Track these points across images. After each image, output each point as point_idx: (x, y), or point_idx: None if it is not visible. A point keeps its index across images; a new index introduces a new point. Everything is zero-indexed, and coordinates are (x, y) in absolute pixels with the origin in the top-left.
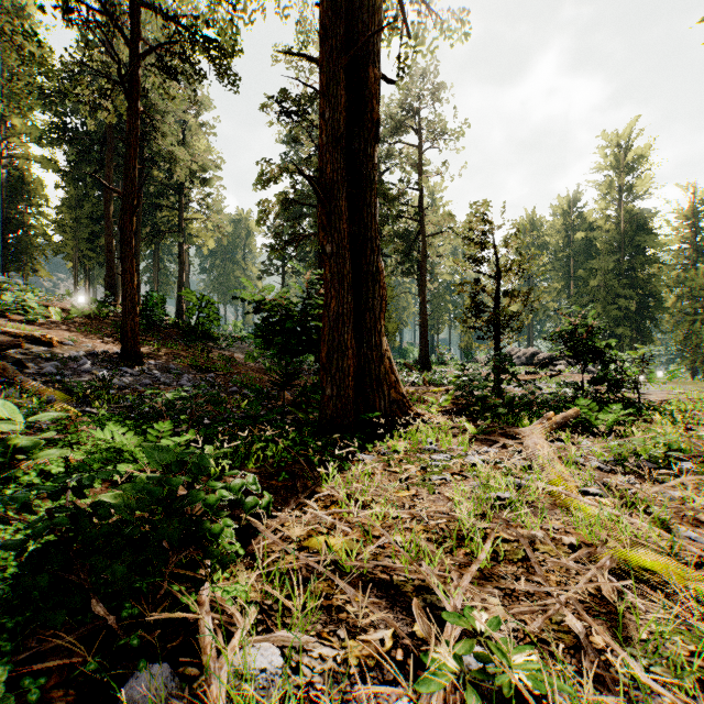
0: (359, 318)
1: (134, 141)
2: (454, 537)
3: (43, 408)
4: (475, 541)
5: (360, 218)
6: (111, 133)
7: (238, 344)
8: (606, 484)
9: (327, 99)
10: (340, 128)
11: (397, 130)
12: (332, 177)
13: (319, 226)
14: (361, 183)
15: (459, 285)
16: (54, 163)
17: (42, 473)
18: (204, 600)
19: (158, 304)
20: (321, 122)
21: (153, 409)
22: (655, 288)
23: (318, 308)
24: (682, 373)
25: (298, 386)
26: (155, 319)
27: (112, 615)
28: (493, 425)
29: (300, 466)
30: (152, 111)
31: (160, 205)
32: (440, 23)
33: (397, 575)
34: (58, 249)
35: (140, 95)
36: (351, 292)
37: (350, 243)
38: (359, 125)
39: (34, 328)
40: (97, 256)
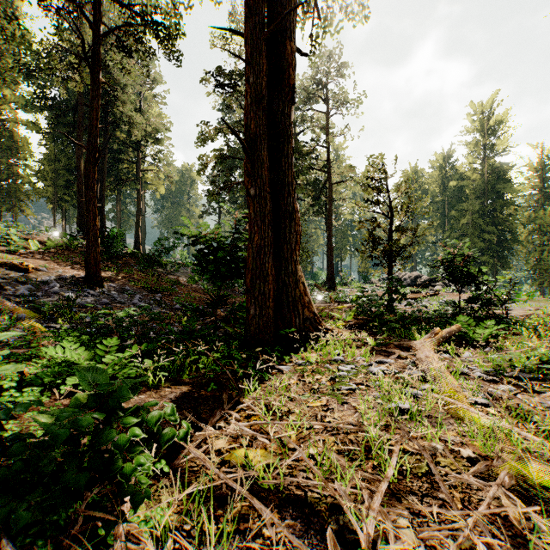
0: (278, 249)
1: (96, 105)
2: (363, 450)
3: (13, 325)
4: (382, 455)
5: (279, 166)
6: (82, 101)
7: (182, 270)
8: (490, 394)
9: (251, 67)
10: (262, 91)
11: (309, 100)
12: (255, 132)
13: (244, 172)
14: (280, 137)
15: (359, 222)
16: (37, 125)
17: (0, 386)
18: (121, 531)
19: (118, 237)
20: (246, 86)
21: (107, 325)
22: (511, 225)
23: (244, 241)
24: (535, 292)
25: (230, 304)
26: (115, 250)
27: (29, 548)
28: (389, 338)
29: (227, 377)
30: (112, 82)
31: (121, 159)
32: (345, 7)
33: (311, 492)
34: (41, 193)
35: (101, 68)
36: (271, 227)
37: (270, 187)
38: (278, 90)
39: (15, 257)
40: (71, 200)
